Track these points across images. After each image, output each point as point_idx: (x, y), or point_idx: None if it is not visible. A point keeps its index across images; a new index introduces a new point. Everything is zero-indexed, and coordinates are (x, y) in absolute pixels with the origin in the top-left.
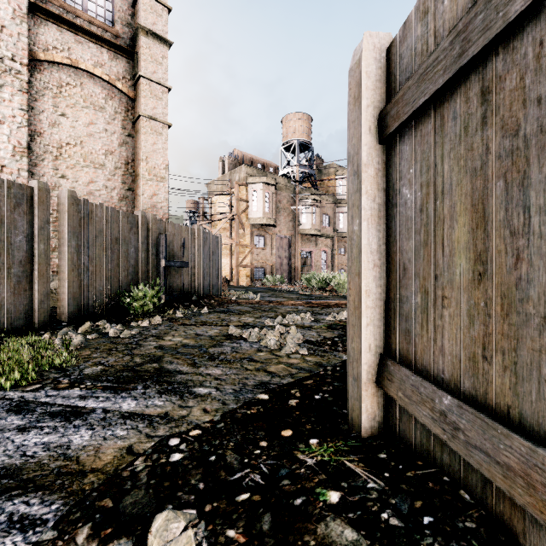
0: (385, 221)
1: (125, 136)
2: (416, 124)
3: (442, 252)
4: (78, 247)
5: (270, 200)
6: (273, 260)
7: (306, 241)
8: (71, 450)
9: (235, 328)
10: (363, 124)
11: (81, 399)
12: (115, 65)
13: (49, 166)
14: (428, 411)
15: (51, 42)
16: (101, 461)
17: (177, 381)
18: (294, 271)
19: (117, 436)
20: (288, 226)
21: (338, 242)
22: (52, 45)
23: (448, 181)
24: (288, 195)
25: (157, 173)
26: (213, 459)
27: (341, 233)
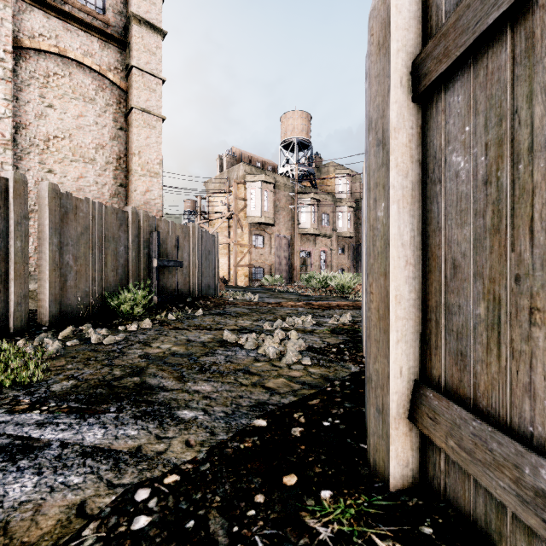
0: (420, 204)
1: (117, 130)
2: (477, 61)
3: (530, 240)
4: (61, 245)
5: (269, 198)
6: (272, 260)
7: (305, 241)
8: (1, 510)
9: (230, 333)
10: (392, 74)
11: (37, 427)
12: (106, 55)
13: (36, 160)
14: (509, 483)
15: (37, 29)
16: (38, 530)
17: (159, 401)
18: (293, 271)
19: (69, 485)
20: (287, 225)
21: (337, 242)
22: (38, 32)
23: (543, 130)
24: (287, 194)
25: (150, 168)
26: (191, 526)
27: (341, 232)
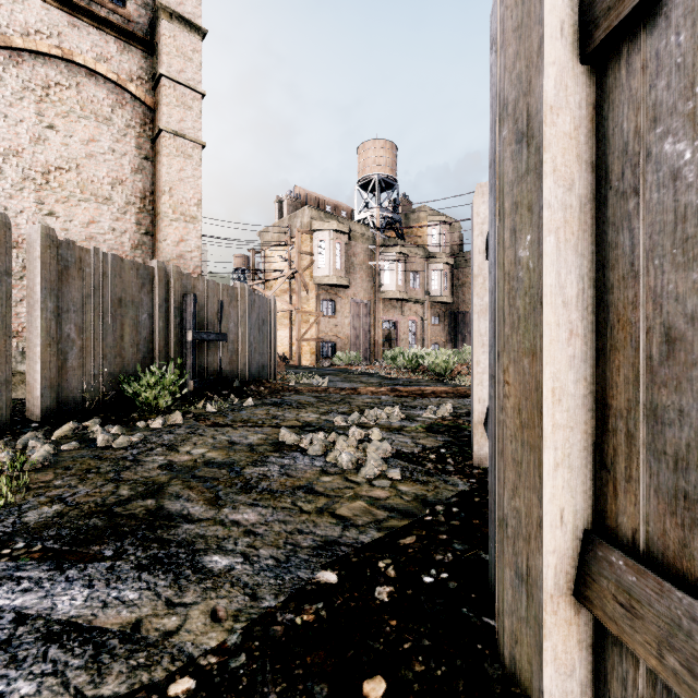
0: (593, 234)
1: (141, 160)
2: None
3: None
4: (59, 311)
5: (343, 252)
6: (346, 332)
7: (389, 308)
8: None
9: (288, 433)
10: (548, 16)
11: None
12: (126, 60)
13: (31, 199)
14: None
15: (33, 23)
16: None
17: (178, 539)
18: (374, 347)
19: None
20: (366, 287)
21: (430, 309)
22: (34, 28)
23: None
24: (366, 247)
25: (185, 211)
26: None
27: (435, 297)
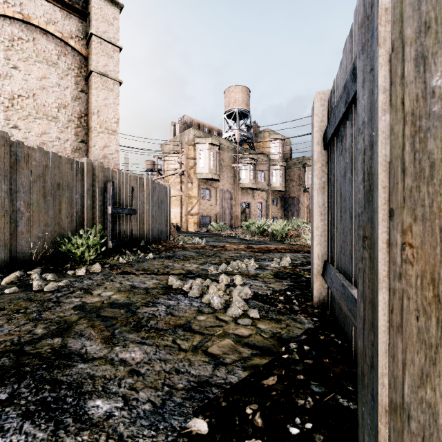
0: None
1: (78, 92)
2: None
3: None
4: (11, 192)
5: (215, 158)
6: (217, 210)
7: (245, 194)
8: None
9: (175, 279)
10: None
11: None
12: (68, 23)
13: (1, 116)
14: None
15: None
16: None
17: (70, 380)
18: (235, 219)
19: None
20: (230, 181)
21: (271, 195)
22: None
23: None
24: (230, 155)
25: (108, 126)
26: None
27: (274, 187)
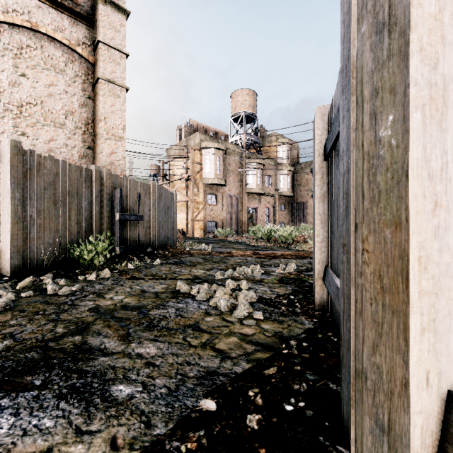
0: None
1: (85, 98)
2: None
3: None
4: (24, 199)
5: (221, 163)
6: (223, 215)
7: (252, 199)
8: None
9: (183, 284)
10: None
11: None
12: (75, 31)
13: (9, 124)
14: None
15: (11, 5)
16: None
17: (94, 370)
18: (242, 225)
19: None
20: (237, 186)
21: (279, 200)
22: (12, 8)
23: None
24: (237, 159)
25: (115, 133)
26: None
27: (282, 192)
